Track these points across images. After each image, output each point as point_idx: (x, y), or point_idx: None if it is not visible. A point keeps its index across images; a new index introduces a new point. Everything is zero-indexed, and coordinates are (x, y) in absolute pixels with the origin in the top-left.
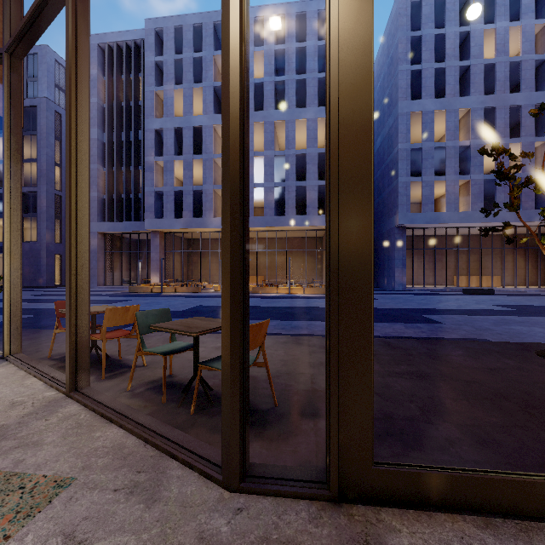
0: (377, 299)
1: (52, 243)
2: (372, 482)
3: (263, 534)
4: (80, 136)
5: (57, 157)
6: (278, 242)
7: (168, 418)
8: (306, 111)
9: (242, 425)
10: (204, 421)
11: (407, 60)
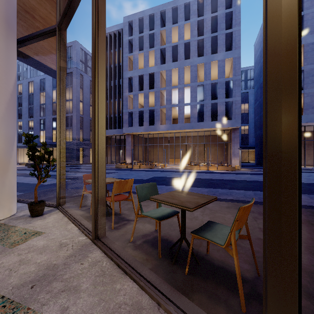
0: None
1: (78, 142)
2: None
3: None
4: (100, 62)
5: (81, 97)
6: (198, 138)
7: (168, 276)
8: (217, 56)
9: None
10: (200, 286)
11: None
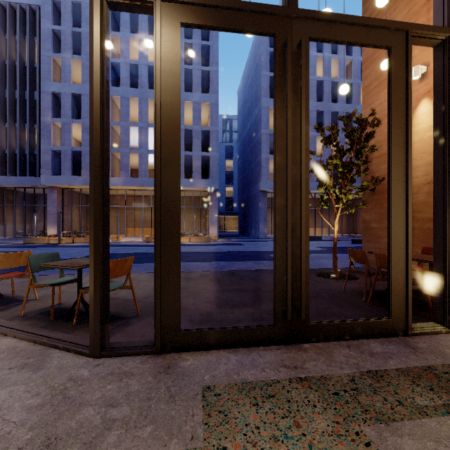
0: (244, 245)
1: None
2: (180, 340)
3: (110, 372)
4: None
5: None
6: None
7: (54, 329)
8: (192, 95)
9: (102, 317)
10: (83, 327)
11: (267, 68)
